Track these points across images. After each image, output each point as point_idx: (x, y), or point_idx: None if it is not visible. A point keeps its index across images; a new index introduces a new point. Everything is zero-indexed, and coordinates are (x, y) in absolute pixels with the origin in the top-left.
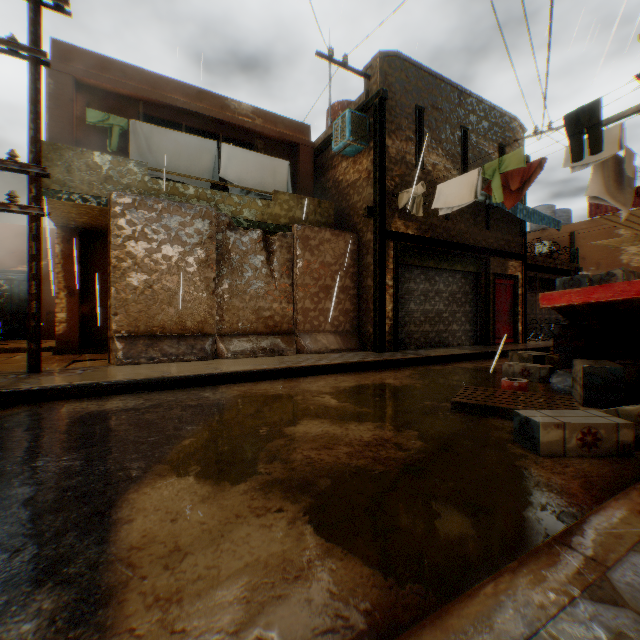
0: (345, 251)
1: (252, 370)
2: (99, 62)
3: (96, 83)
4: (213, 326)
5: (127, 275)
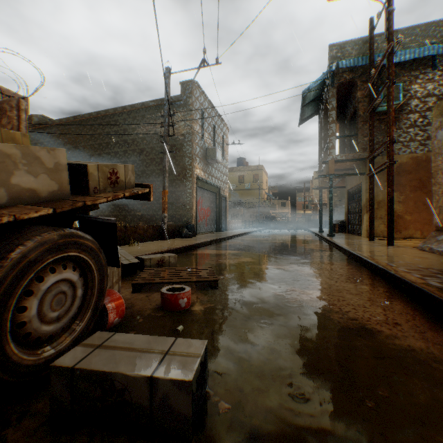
0: None
1: (365, 258)
2: None
3: None
4: None
5: (437, 183)
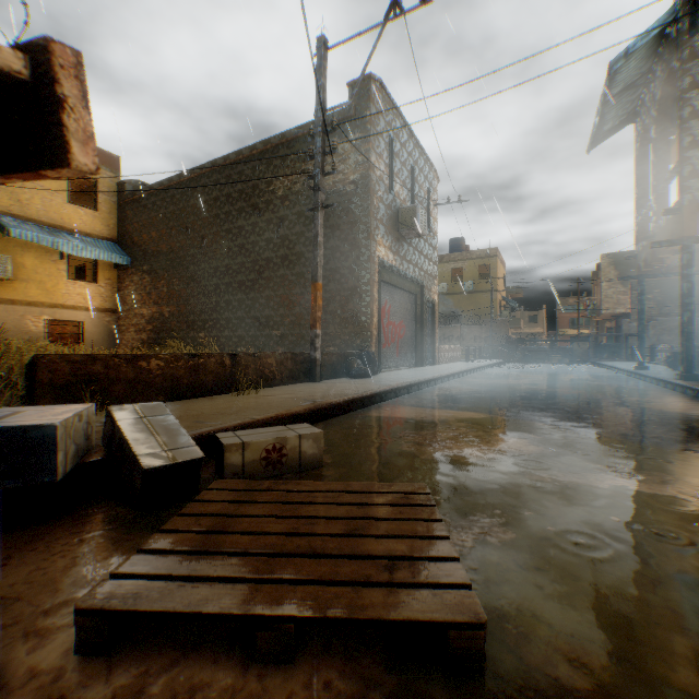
0: None
1: None
2: None
3: None
4: None
5: None
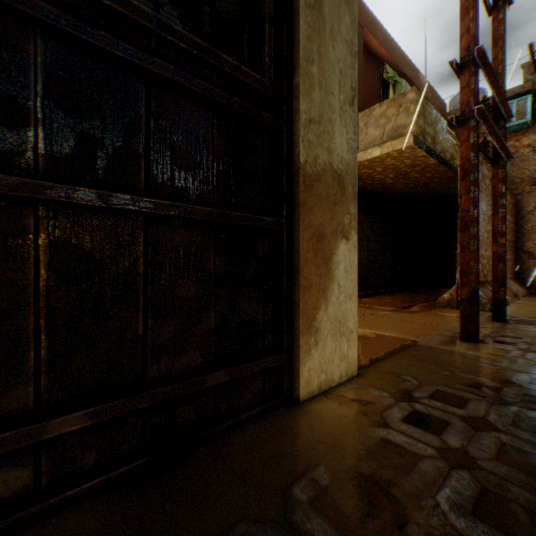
0: (511, 211)
1: None
2: (371, 19)
3: (371, 39)
4: (488, 274)
5: None
